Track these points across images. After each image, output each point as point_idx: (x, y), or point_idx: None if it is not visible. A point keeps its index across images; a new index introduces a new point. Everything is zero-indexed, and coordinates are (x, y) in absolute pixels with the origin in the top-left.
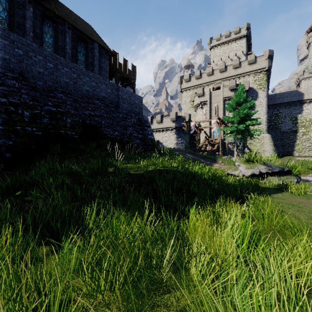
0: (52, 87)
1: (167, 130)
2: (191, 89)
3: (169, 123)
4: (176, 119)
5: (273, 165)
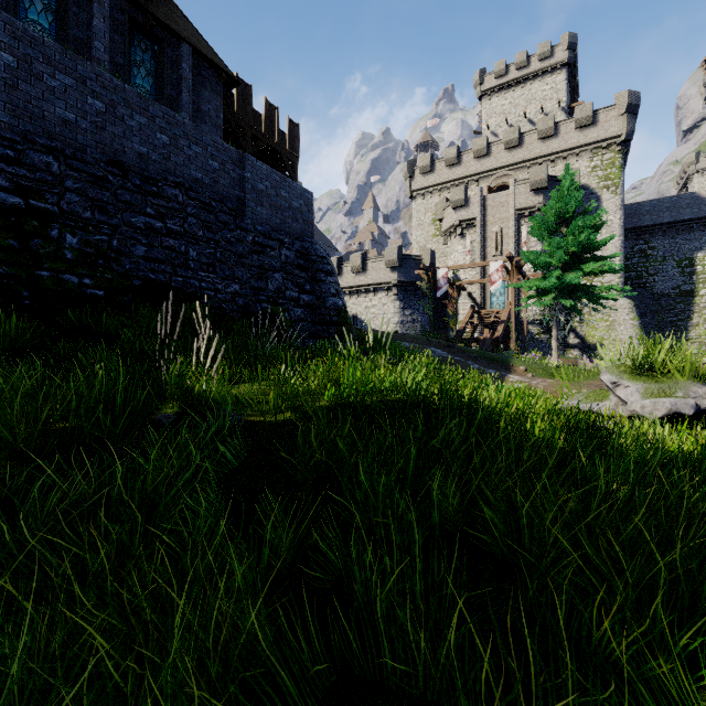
0: (11, 131)
1: (377, 290)
2: (435, 192)
3: (382, 272)
4: (399, 262)
5: None
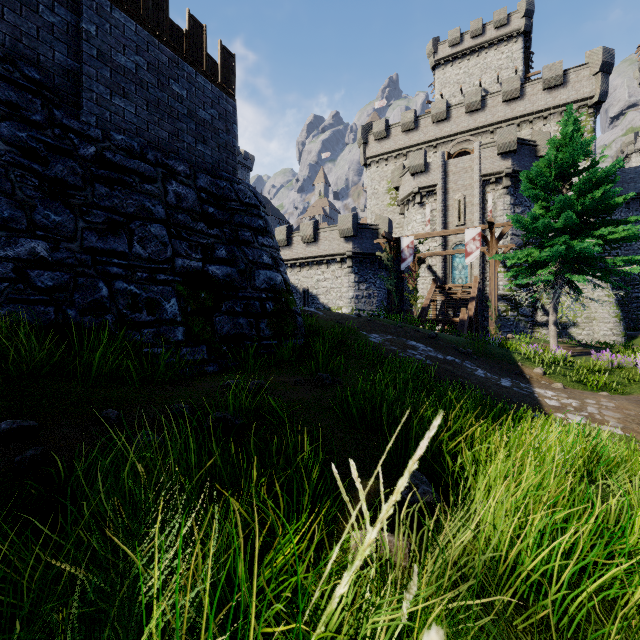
0: None
1: (330, 262)
2: (390, 160)
3: (335, 242)
4: (354, 231)
5: None
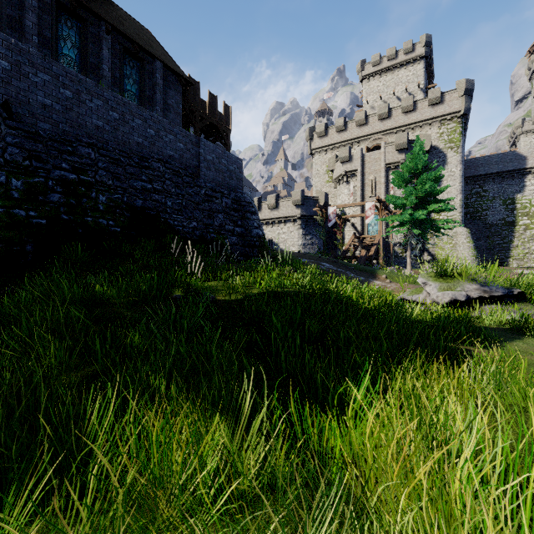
0: (70, 136)
1: (286, 221)
2: (328, 151)
3: (290, 208)
4: (302, 201)
5: (492, 284)
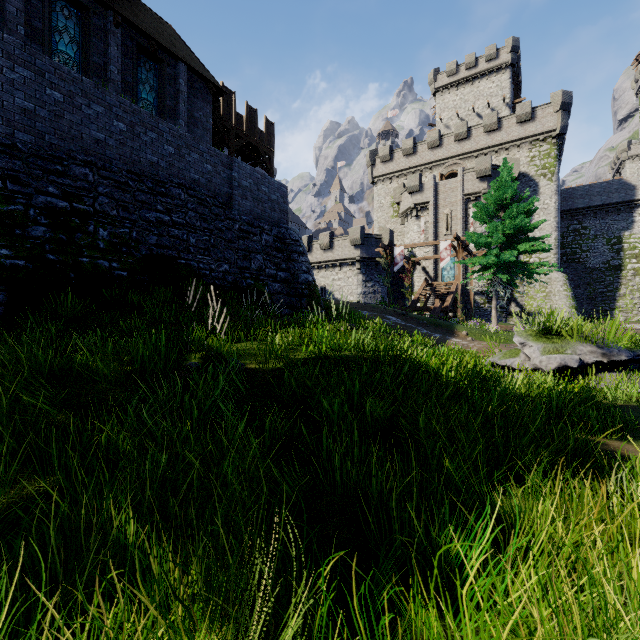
0: (59, 151)
1: (343, 265)
2: (394, 179)
3: (347, 249)
4: (362, 240)
5: (613, 345)
